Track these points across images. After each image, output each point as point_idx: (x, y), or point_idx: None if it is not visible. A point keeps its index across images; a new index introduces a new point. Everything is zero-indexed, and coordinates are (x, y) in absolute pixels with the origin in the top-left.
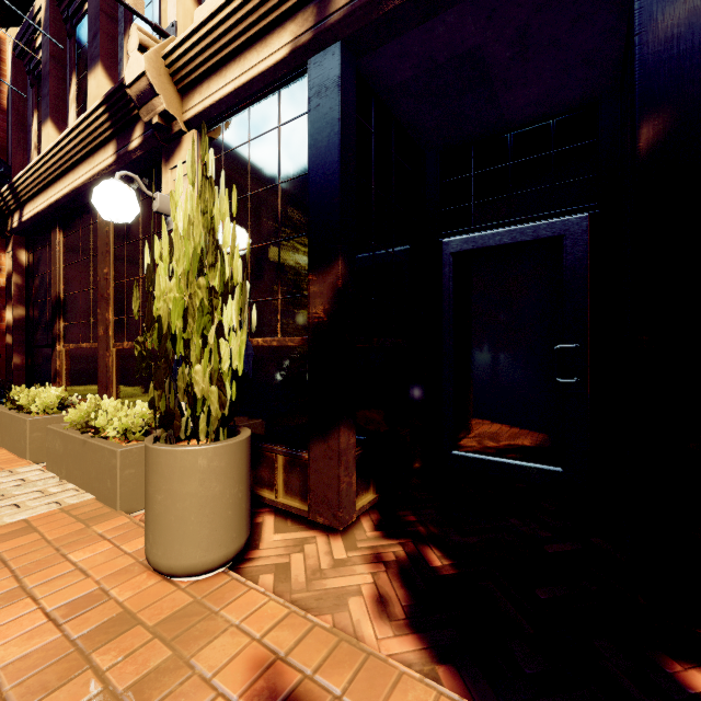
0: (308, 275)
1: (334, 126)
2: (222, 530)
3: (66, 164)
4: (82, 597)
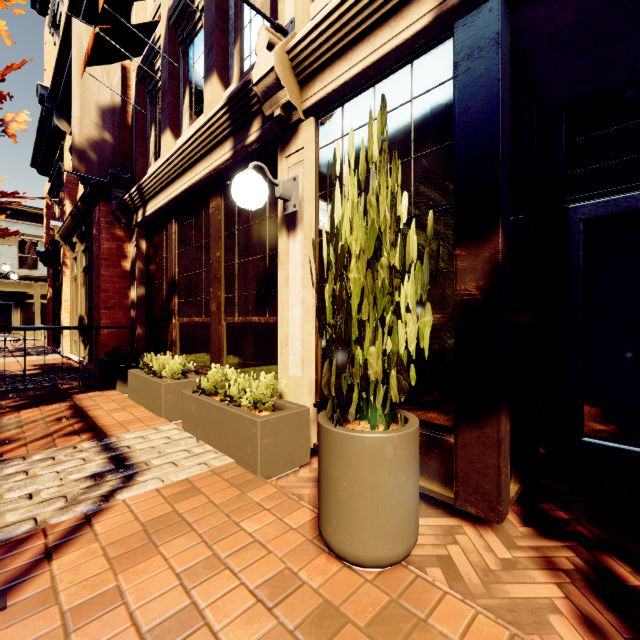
0: (454, 250)
1: (491, 88)
2: (405, 523)
3: (186, 164)
4: (271, 574)
